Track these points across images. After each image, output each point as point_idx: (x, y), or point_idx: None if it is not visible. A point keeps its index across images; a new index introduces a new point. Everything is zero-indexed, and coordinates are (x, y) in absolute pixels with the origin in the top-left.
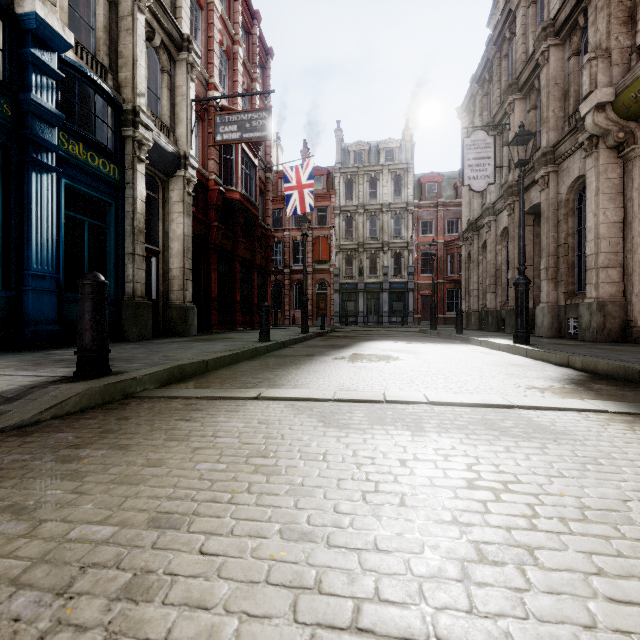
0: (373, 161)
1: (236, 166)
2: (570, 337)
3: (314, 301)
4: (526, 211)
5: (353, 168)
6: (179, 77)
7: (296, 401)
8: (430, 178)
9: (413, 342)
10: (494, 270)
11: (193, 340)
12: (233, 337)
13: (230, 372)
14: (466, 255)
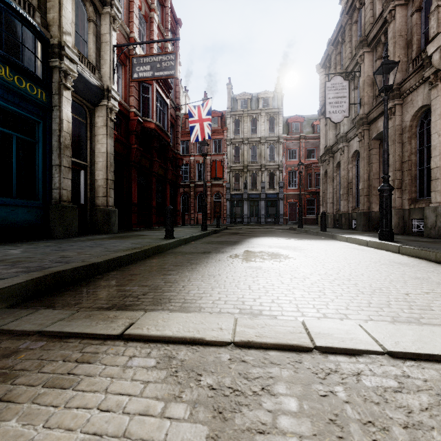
0: (254, 107)
1: (152, 103)
2: (414, 234)
3: (212, 207)
4: (374, 137)
5: (240, 111)
6: (103, 27)
7: (177, 345)
8: (295, 119)
9: (291, 238)
10: (346, 183)
11: (110, 237)
12: (146, 234)
13: (121, 275)
14: (323, 173)
